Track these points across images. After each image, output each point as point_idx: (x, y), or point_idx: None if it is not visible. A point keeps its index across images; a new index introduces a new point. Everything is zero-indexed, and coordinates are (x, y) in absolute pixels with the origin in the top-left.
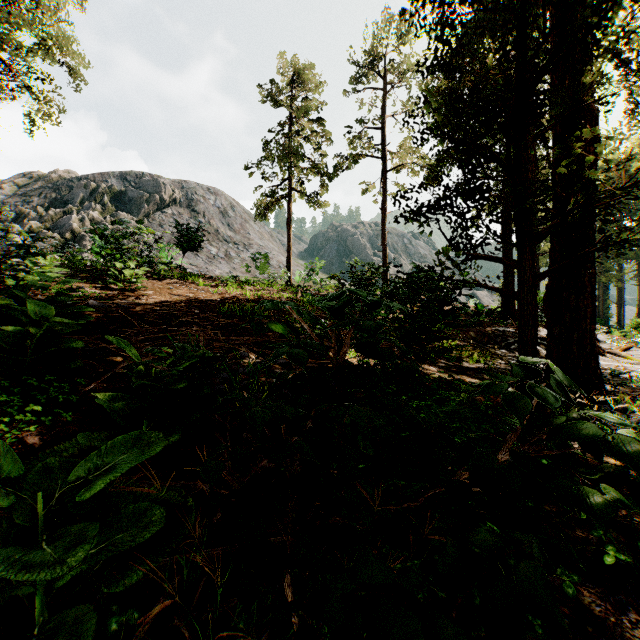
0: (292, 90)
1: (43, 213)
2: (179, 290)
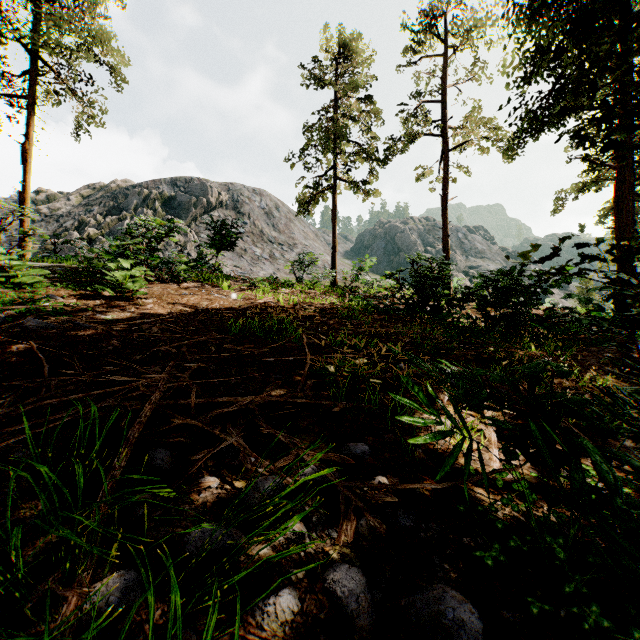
0: (338, 68)
1: (101, 221)
2: (192, 296)
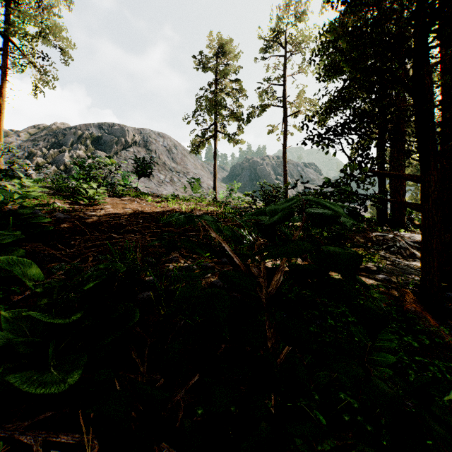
0: (217, 59)
1: (46, 152)
2: (131, 205)
